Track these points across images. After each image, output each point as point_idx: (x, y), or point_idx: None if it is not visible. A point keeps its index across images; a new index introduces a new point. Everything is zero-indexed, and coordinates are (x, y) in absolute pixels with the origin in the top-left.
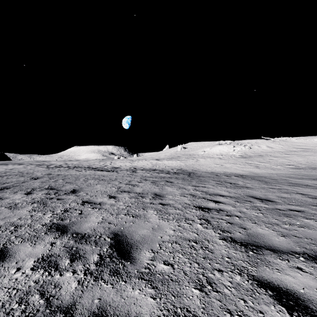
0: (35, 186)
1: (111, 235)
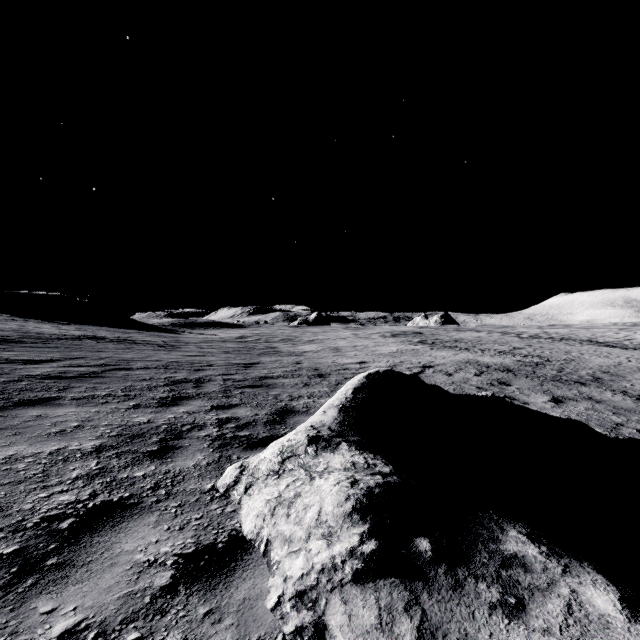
0: (525, 354)
1: (590, 376)
